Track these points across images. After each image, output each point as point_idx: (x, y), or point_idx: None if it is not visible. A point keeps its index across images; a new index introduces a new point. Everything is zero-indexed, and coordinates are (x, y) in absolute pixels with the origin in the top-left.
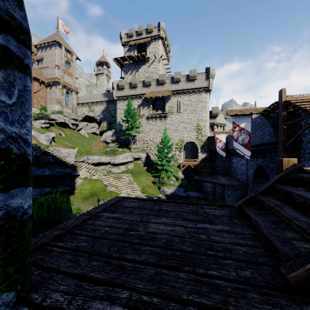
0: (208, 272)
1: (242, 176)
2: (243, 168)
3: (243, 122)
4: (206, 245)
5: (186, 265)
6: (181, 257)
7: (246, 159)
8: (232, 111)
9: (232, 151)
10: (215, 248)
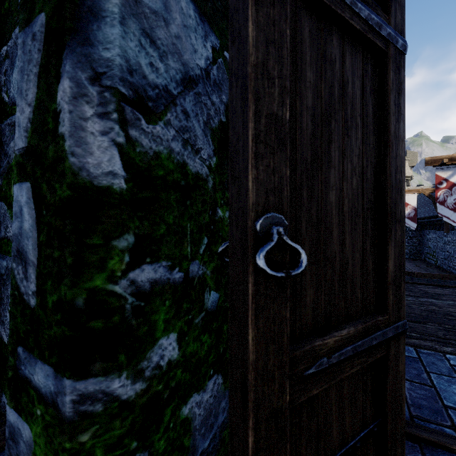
0: (455, 328)
1: (447, 262)
2: (449, 249)
3: (455, 175)
4: (441, 313)
5: (428, 322)
6: (418, 317)
7: (455, 234)
8: (436, 159)
9: (427, 221)
10: (454, 315)
